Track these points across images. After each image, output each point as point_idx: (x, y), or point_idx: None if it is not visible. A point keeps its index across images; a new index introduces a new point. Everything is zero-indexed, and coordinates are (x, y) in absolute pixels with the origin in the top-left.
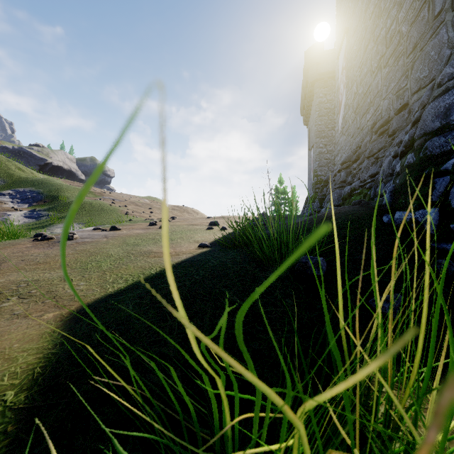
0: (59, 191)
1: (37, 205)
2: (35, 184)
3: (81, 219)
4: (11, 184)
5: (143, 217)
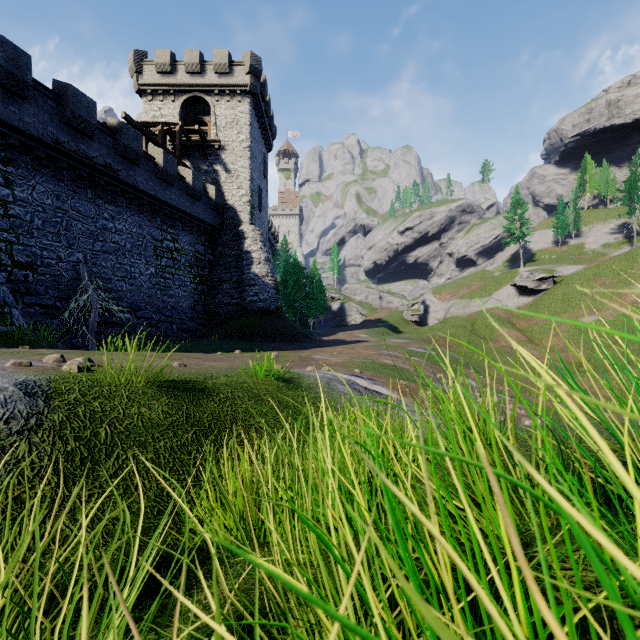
0: None
1: None
2: None
3: None
4: None
5: None
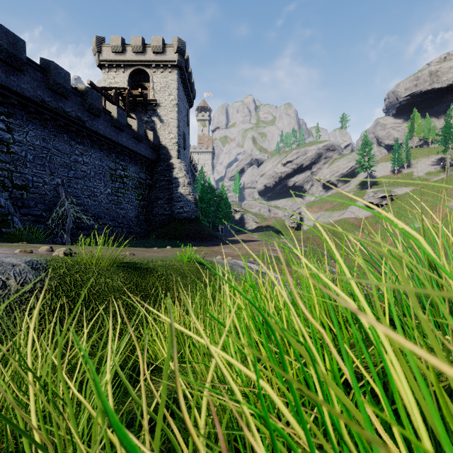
0: None
1: None
2: None
3: None
4: None
5: None
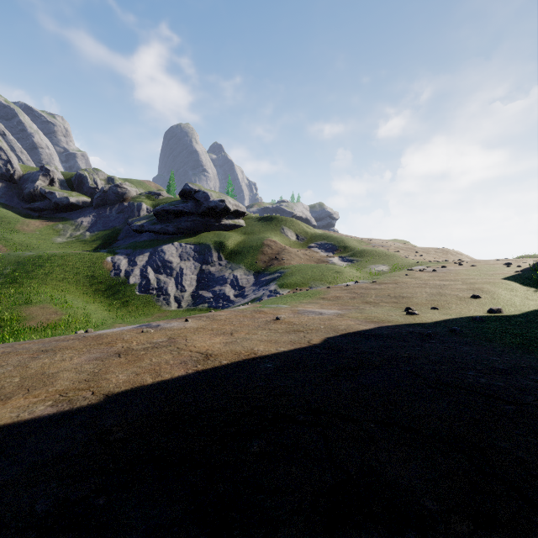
0: (344, 243)
1: (337, 253)
2: (324, 238)
3: (380, 262)
4: (310, 239)
5: (420, 260)
